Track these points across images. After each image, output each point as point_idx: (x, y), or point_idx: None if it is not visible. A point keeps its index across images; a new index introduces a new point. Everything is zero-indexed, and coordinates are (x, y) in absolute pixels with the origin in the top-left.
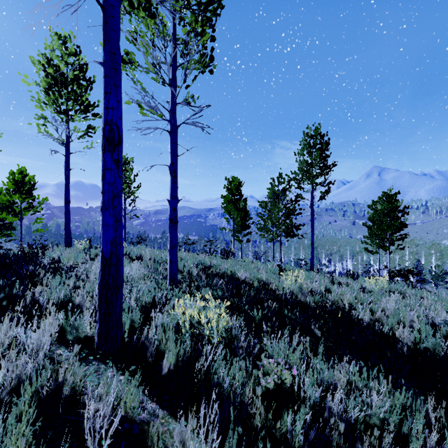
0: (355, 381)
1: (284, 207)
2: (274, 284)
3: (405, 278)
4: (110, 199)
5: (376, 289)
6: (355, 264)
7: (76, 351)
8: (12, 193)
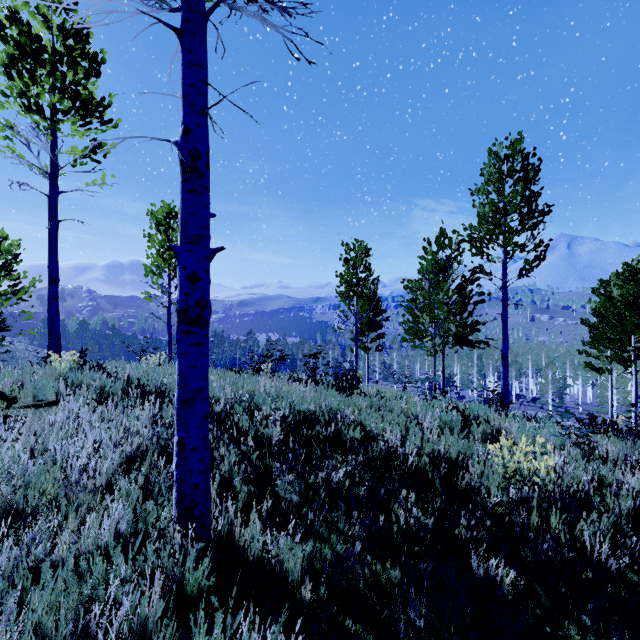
0: None
1: (456, 289)
2: (475, 476)
3: None
4: None
5: None
6: (542, 384)
7: None
8: None
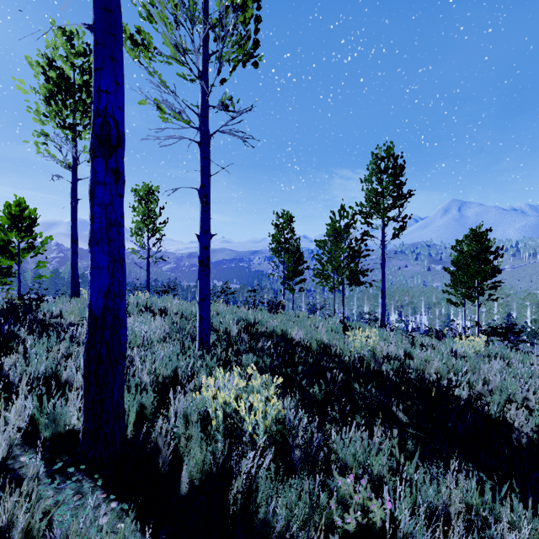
0: (473, 504)
1: (348, 247)
2: (339, 347)
3: (503, 338)
4: (103, 228)
5: (471, 353)
6: (431, 319)
7: (32, 473)
8: (7, 230)
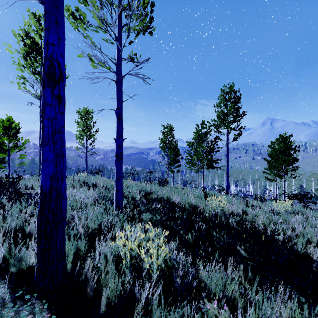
0: (296, 317)
1: (206, 146)
2: (202, 207)
3: (300, 201)
4: (50, 134)
5: (283, 211)
6: (255, 188)
7: None
8: (1, 136)
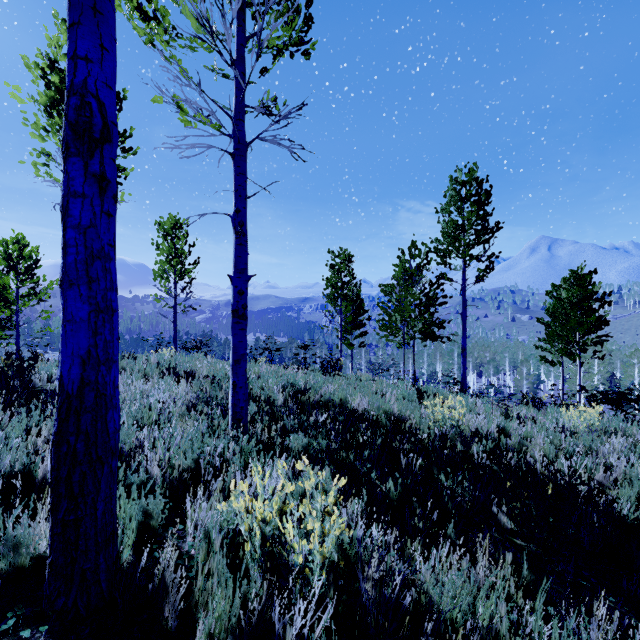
0: None
1: (421, 293)
2: (414, 421)
3: (616, 407)
4: (81, 261)
5: (582, 428)
6: (518, 380)
7: None
8: (2, 273)
